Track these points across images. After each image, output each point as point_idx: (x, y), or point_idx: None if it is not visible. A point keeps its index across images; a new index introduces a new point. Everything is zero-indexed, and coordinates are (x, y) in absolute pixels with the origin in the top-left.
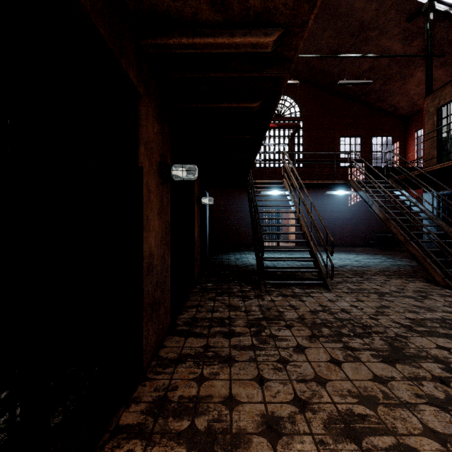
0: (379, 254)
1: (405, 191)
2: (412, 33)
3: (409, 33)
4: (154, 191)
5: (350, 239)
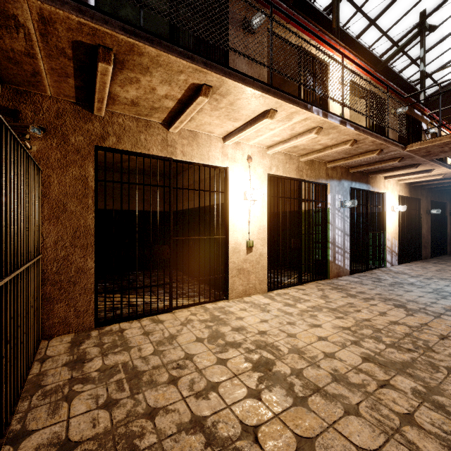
0: None
1: None
2: None
3: None
4: (424, 218)
5: None
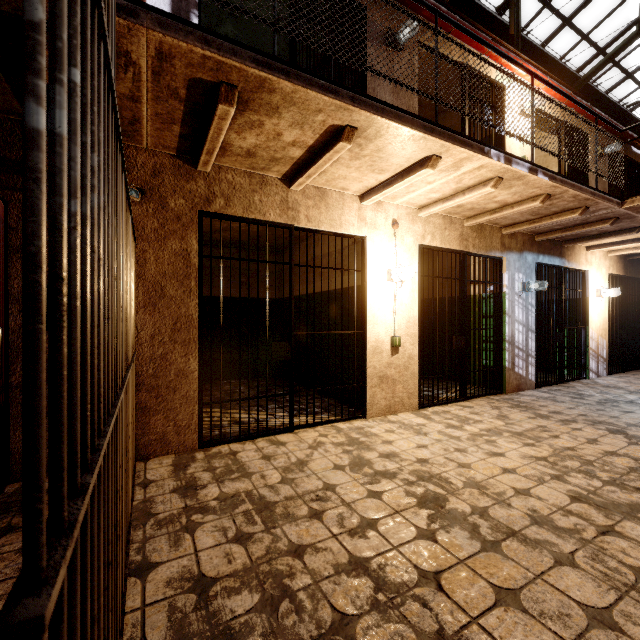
0: None
1: None
2: None
3: None
4: None
5: None
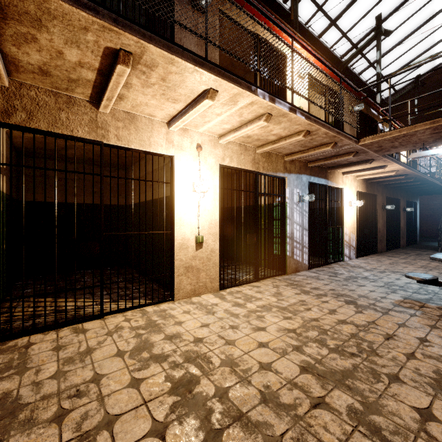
0: None
1: None
2: None
3: None
4: (380, 213)
5: None
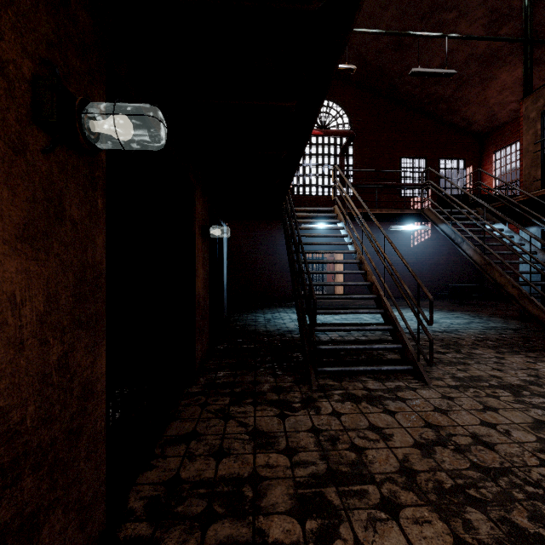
0: (457, 311)
1: (504, 225)
2: (501, 16)
3: (497, 16)
4: None
5: (413, 289)
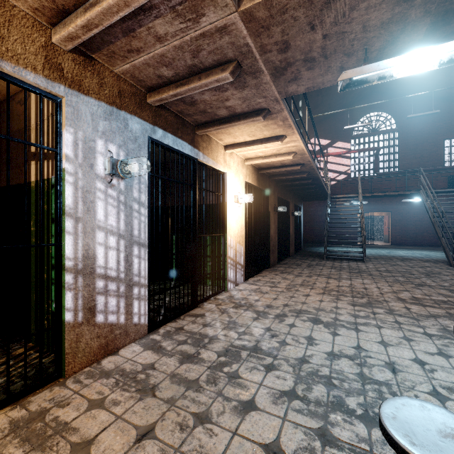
0: None
1: None
2: None
3: None
4: (272, 217)
5: None
